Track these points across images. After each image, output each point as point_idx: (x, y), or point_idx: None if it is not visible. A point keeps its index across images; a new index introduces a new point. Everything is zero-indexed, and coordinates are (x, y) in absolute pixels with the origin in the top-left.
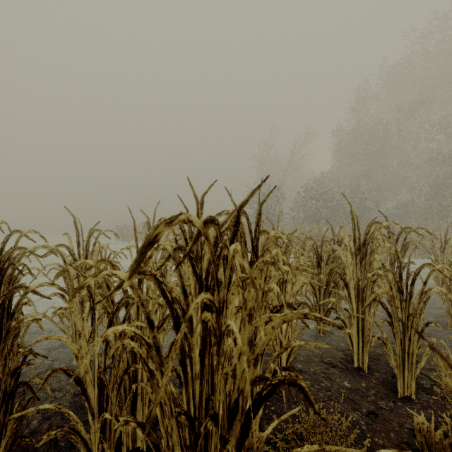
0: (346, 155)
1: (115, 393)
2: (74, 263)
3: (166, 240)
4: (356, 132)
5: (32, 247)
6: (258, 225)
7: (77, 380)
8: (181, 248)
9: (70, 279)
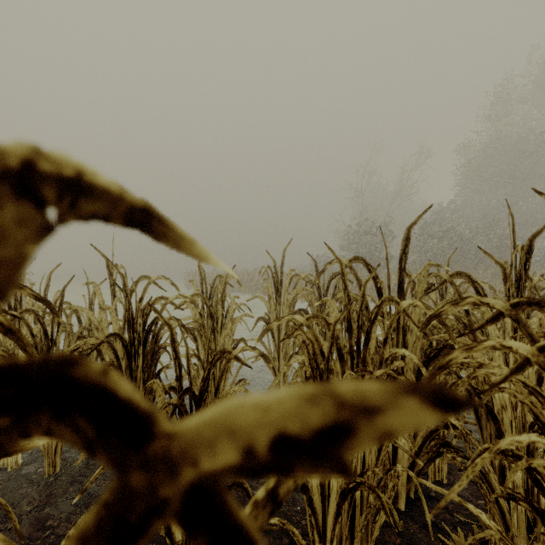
0: (478, 179)
1: (346, 507)
2: (279, 321)
3: (301, 289)
4: (493, 148)
5: (173, 297)
6: (524, 268)
7: (302, 485)
8: (540, 303)
9: (206, 337)
